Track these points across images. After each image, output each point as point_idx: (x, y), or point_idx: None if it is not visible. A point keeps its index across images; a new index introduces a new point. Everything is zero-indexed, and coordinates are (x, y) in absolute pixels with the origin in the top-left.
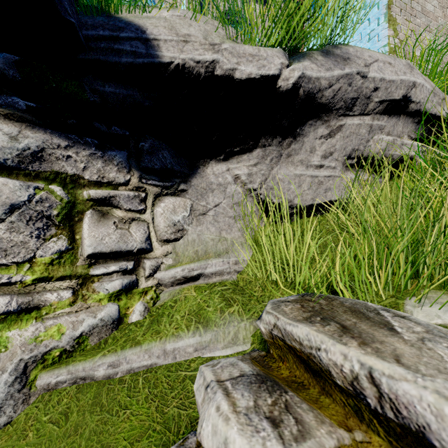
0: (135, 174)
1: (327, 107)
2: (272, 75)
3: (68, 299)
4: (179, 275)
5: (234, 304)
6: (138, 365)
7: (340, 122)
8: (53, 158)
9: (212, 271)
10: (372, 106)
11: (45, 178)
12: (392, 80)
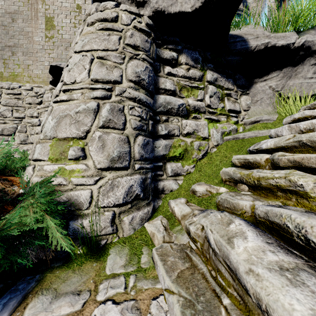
0: (235, 86)
1: None
2: (292, 43)
3: (225, 120)
4: (253, 120)
5: (278, 125)
6: (251, 135)
7: None
8: (218, 81)
9: (265, 119)
10: None
11: (216, 87)
12: None
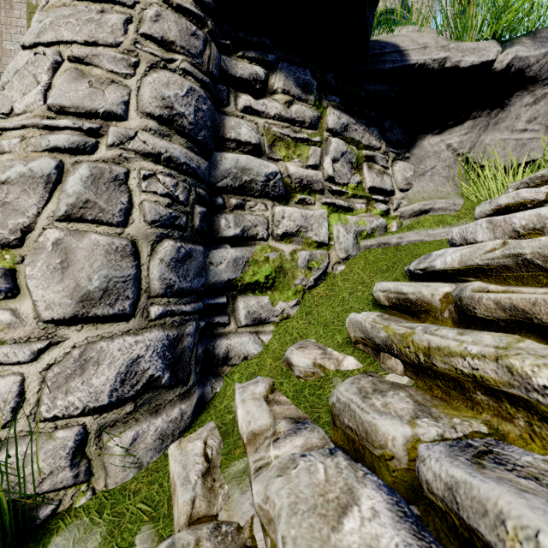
0: (383, 143)
1: (533, 79)
2: (490, 61)
3: (364, 209)
4: (416, 208)
5: (464, 218)
6: (414, 239)
7: (545, 90)
8: (350, 130)
9: (439, 206)
10: None
11: (346, 142)
12: None
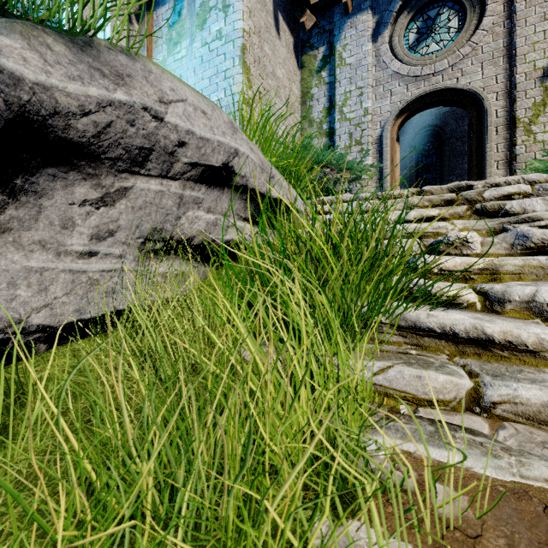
0: None
1: (87, 150)
2: None
3: None
4: None
5: None
6: None
7: (123, 182)
8: None
9: None
10: (180, 167)
11: None
12: (206, 138)
